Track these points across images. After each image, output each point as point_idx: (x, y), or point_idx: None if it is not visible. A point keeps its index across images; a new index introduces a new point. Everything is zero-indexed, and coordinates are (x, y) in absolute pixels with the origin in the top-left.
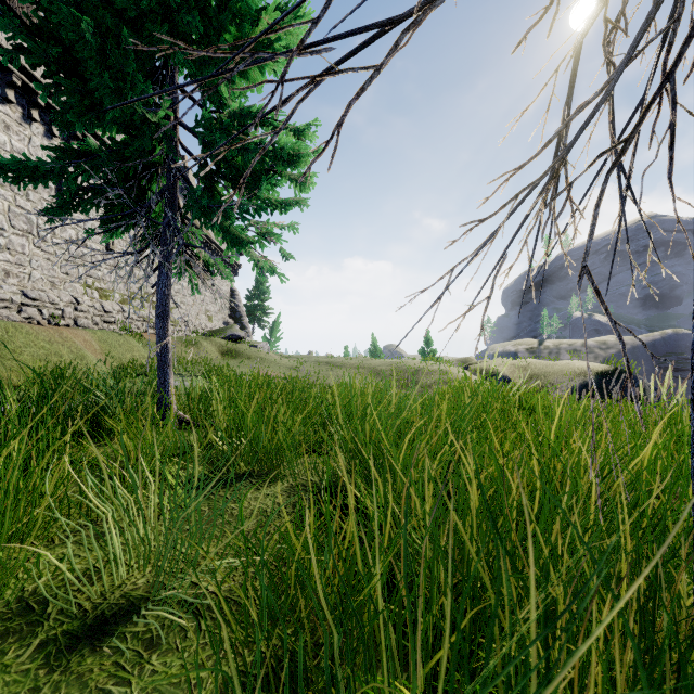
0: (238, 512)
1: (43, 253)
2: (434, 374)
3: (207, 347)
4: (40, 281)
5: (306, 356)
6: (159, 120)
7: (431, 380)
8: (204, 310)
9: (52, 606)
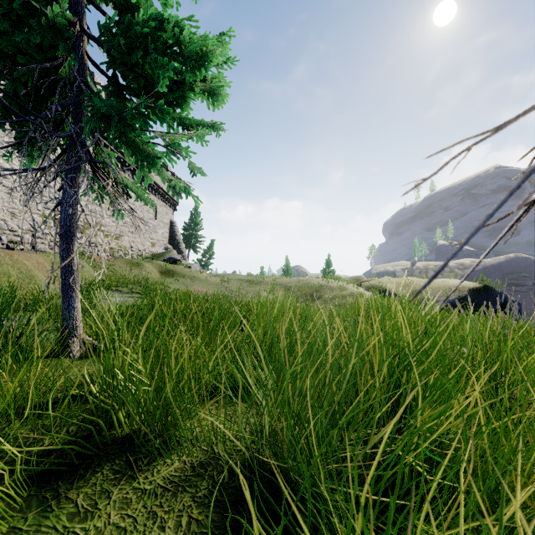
0: None
1: (4, 188)
2: (334, 290)
3: (149, 268)
4: (1, 212)
5: (230, 275)
6: (56, 20)
7: (331, 294)
8: (148, 238)
9: None
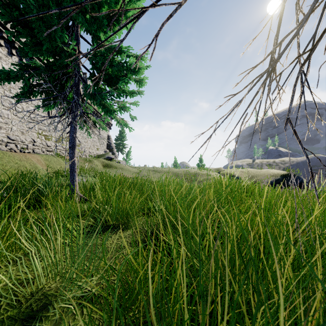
0: (106, 246)
1: (18, 118)
2: (203, 176)
3: (96, 163)
4: (16, 131)
5: (143, 167)
6: (70, 51)
7: (202, 178)
8: (95, 145)
9: (3, 301)
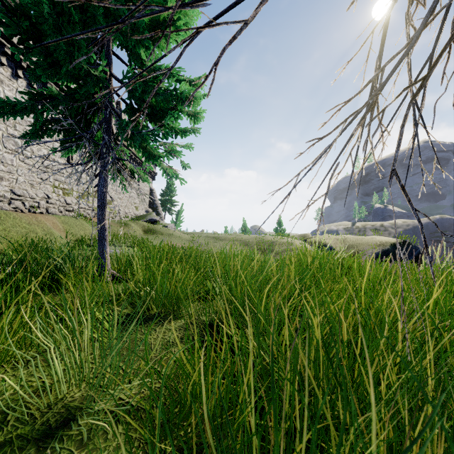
0: (149, 342)
1: (26, 165)
2: (283, 245)
3: (134, 227)
4: (23, 183)
5: (199, 233)
6: (99, 74)
7: (281, 248)
8: (132, 203)
9: (11, 415)
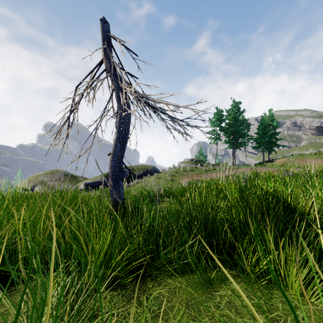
0: None
1: None
2: None
3: None
4: None
5: None
6: None
7: None
8: None
9: None
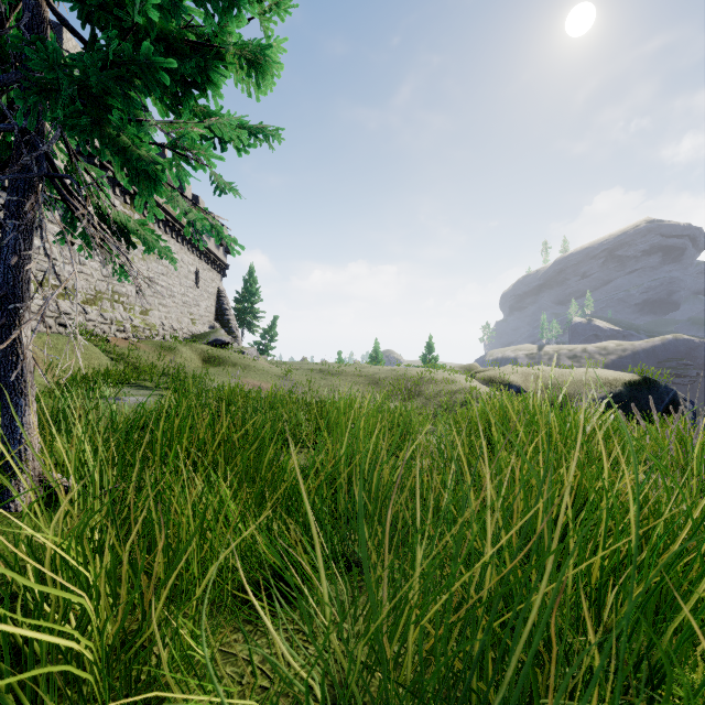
0: None
1: None
2: (438, 383)
3: (186, 353)
4: None
5: (299, 362)
6: None
7: (435, 390)
8: (187, 313)
9: None
